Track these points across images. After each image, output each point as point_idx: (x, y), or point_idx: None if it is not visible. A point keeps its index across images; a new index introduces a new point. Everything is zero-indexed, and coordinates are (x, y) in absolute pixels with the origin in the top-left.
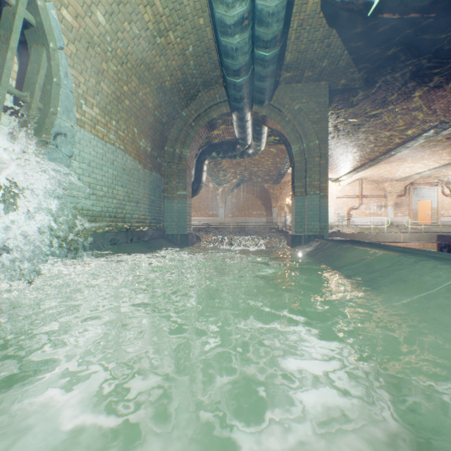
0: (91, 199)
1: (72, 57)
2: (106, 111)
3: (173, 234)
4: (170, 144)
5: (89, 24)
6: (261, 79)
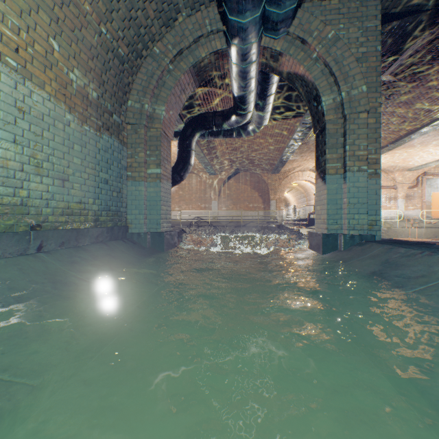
0: None
1: None
2: None
3: (139, 232)
4: (136, 96)
5: None
6: None
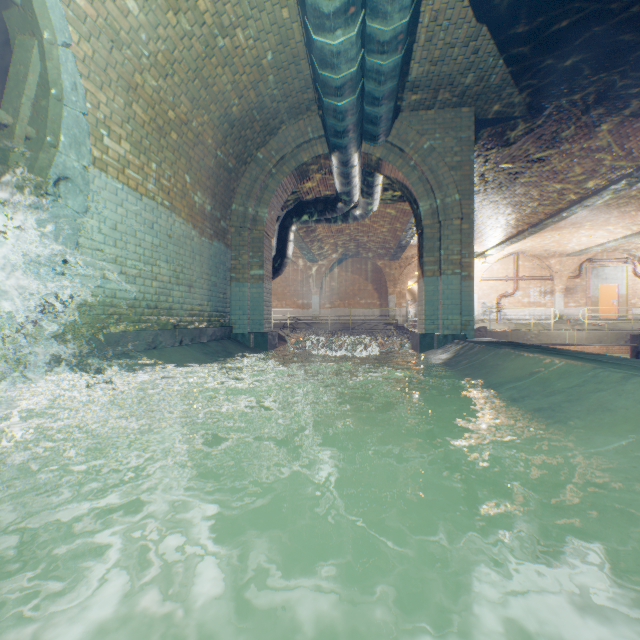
0: (119, 281)
1: (87, 62)
2: (141, 148)
3: (243, 333)
4: (240, 200)
5: (113, 12)
6: (375, 103)
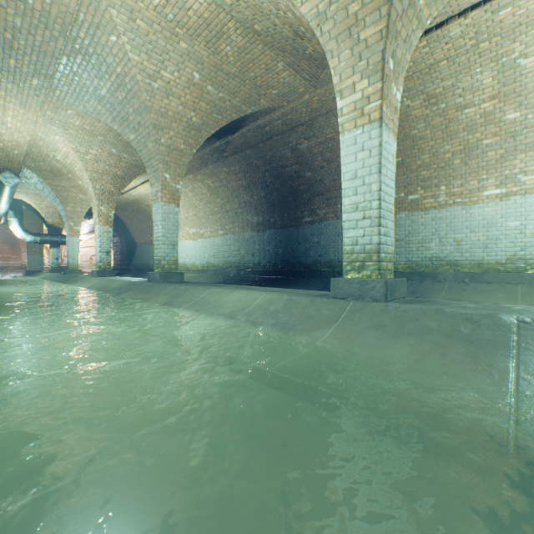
0: None
1: None
2: None
3: None
4: None
5: None
6: None
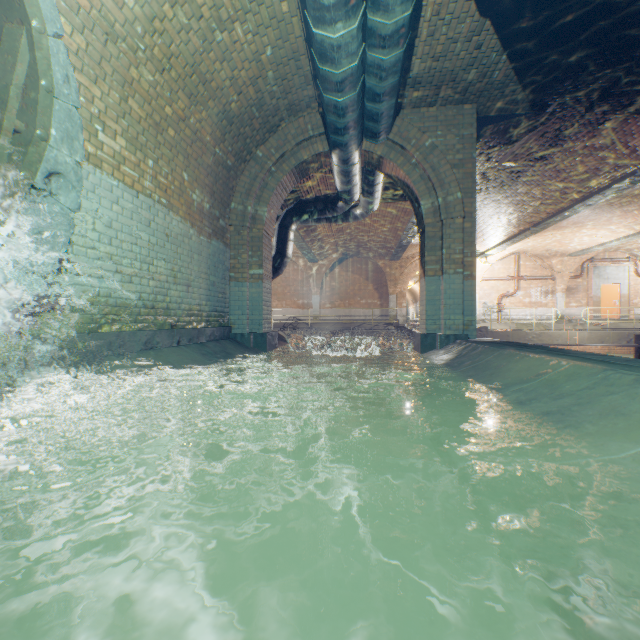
0: (114, 280)
1: (80, 55)
2: (137, 144)
3: (243, 333)
4: (240, 198)
5: (107, 3)
6: (376, 99)
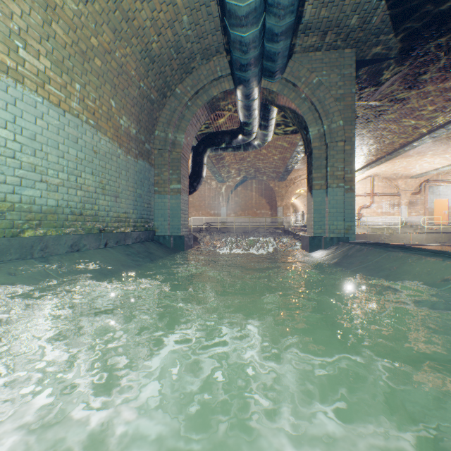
0: (38, 188)
1: None
2: (63, 67)
3: (164, 236)
4: (162, 127)
5: None
6: (274, 39)
